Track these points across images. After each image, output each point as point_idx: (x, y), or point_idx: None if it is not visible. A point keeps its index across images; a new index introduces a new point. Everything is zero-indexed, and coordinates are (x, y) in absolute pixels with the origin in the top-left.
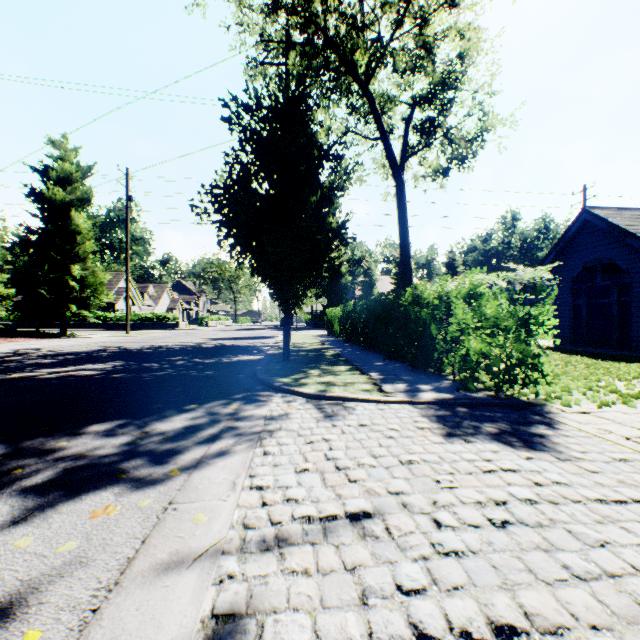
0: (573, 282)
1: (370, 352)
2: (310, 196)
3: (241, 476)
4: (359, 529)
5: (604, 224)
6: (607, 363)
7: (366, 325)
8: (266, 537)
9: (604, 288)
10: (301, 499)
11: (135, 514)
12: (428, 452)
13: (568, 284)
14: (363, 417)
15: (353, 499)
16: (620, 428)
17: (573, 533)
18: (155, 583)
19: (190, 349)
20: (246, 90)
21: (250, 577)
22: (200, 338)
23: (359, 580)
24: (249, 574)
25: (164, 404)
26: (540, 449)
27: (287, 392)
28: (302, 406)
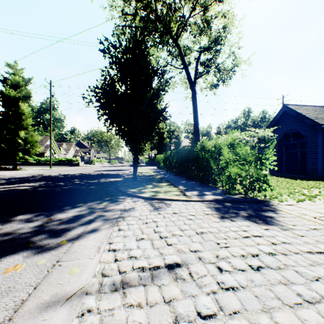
0: (279, 141)
1: (179, 176)
2: (147, 93)
3: (104, 243)
4: (173, 274)
5: (294, 112)
6: (297, 181)
7: (176, 162)
8: (115, 282)
9: (293, 144)
10: (138, 256)
11: (33, 269)
12: (211, 227)
13: (276, 142)
14: (175, 209)
15: (169, 255)
16: (310, 212)
17: (299, 272)
18: (37, 318)
19: (84, 175)
20: (113, 35)
21: (102, 310)
22: (90, 170)
23: (173, 310)
24: (102, 308)
25: (64, 203)
26: (271, 224)
27: (134, 196)
28: (142, 203)
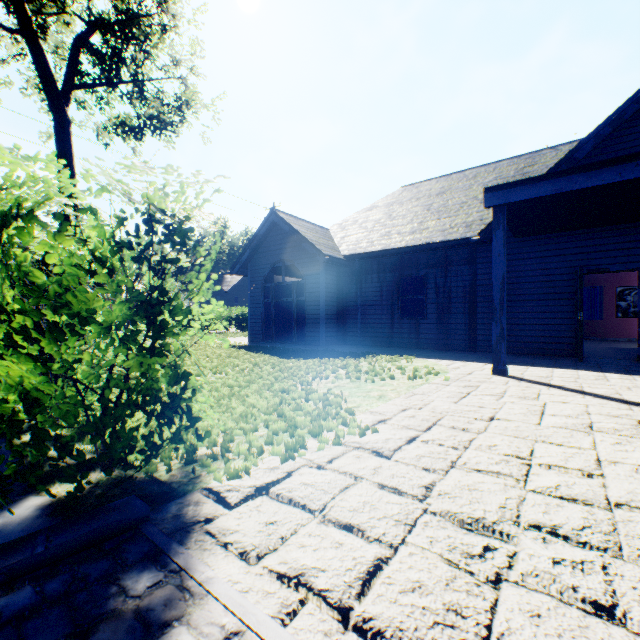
0: (265, 281)
1: None
2: None
3: None
4: None
5: (288, 227)
6: (291, 361)
7: None
8: None
9: (288, 288)
10: None
11: None
12: None
13: (261, 282)
14: None
15: None
16: (323, 543)
17: None
18: None
19: None
20: None
21: None
22: None
23: None
24: None
25: None
26: None
27: None
28: None
